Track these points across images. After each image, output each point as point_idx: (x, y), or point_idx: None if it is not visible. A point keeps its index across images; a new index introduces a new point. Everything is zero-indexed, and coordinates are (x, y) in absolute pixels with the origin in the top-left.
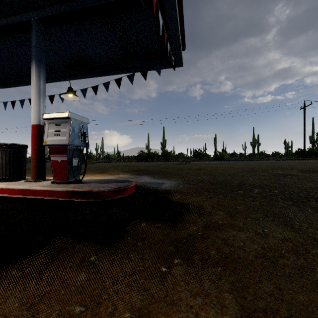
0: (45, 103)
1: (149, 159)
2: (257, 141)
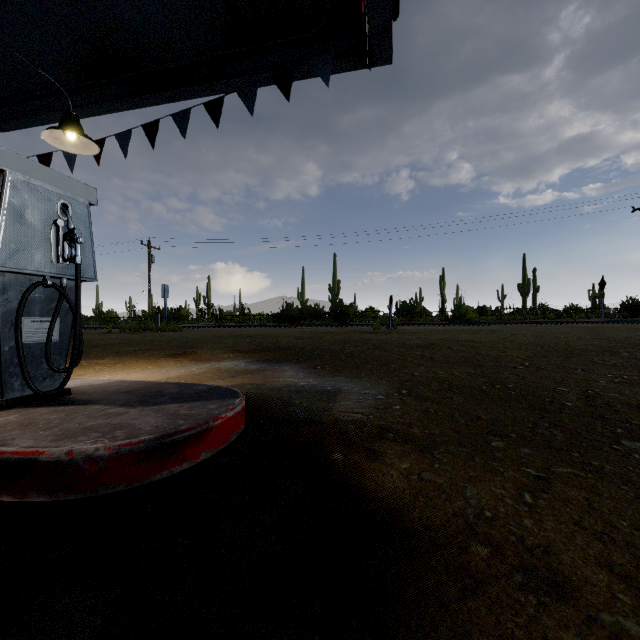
0: None
1: (303, 321)
2: (533, 283)
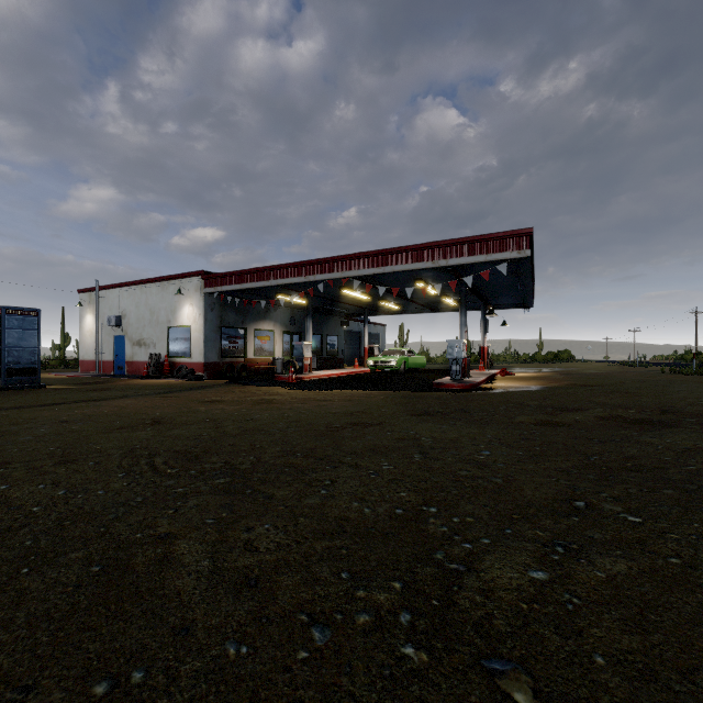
0: (465, 330)
1: None
2: None
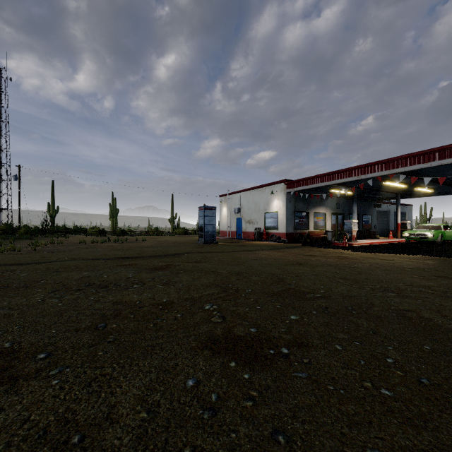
0: None
1: None
2: None
